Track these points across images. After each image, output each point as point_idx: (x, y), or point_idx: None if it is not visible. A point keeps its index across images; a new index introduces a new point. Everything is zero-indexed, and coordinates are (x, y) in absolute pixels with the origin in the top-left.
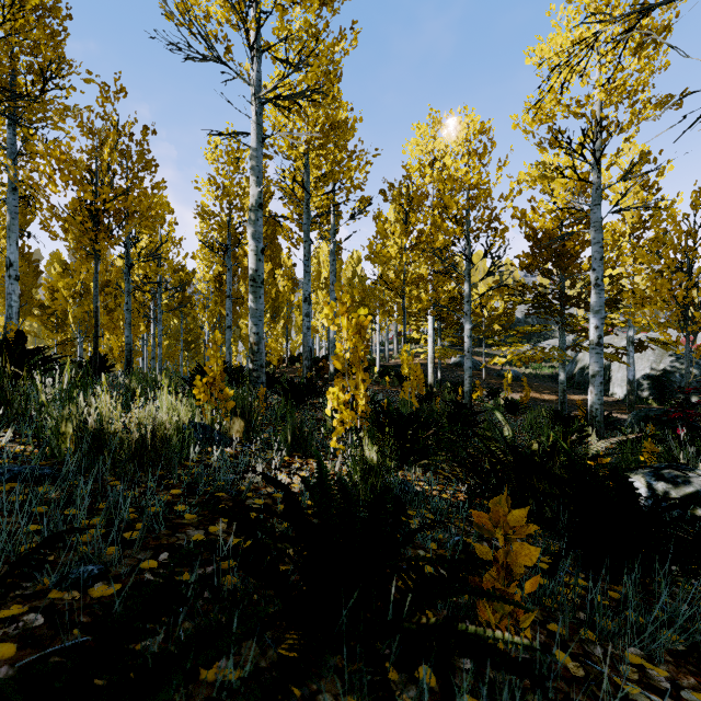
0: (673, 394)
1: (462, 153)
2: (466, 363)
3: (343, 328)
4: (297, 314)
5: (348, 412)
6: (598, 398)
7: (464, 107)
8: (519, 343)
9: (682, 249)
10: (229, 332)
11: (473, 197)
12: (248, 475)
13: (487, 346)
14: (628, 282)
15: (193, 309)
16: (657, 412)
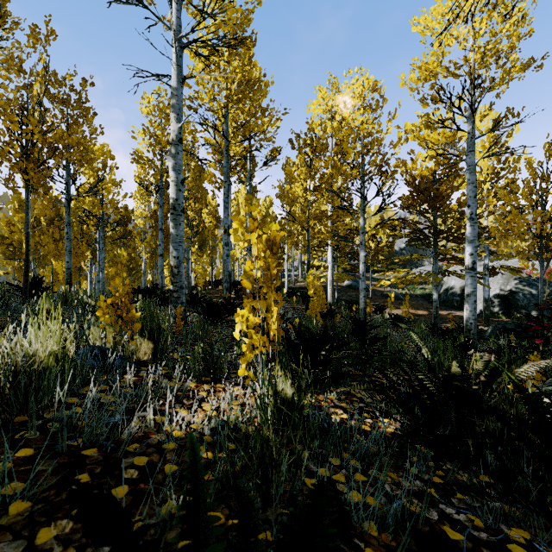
0: (517, 310)
1: (358, 108)
2: (361, 284)
3: (254, 245)
4: (220, 246)
5: (259, 336)
6: (472, 314)
7: (360, 68)
8: (396, 270)
9: (538, 190)
10: (161, 259)
11: (368, 144)
12: (127, 426)
13: (372, 272)
14: (484, 220)
15: (133, 241)
16: (512, 324)
